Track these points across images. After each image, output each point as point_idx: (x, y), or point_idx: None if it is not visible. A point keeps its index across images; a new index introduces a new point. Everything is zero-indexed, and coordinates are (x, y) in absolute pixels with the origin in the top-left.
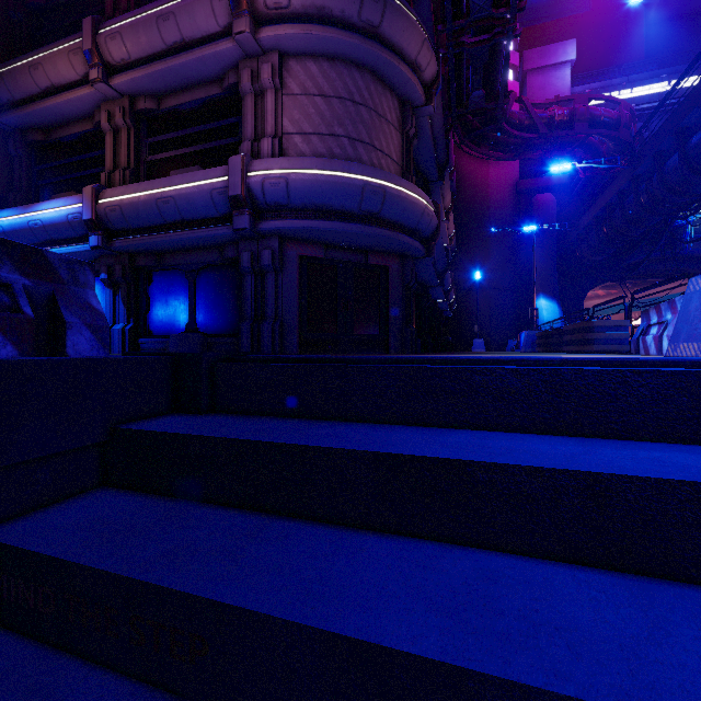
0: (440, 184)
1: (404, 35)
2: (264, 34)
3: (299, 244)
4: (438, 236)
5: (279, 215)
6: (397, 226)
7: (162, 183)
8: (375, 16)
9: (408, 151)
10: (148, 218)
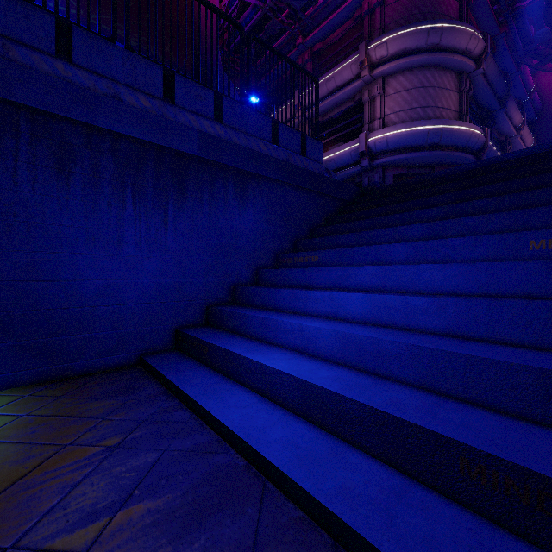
0: (503, 111)
1: (456, 40)
2: (375, 72)
3: (393, 169)
4: (486, 148)
5: (383, 156)
6: (452, 148)
7: (328, 154)
8: (436, 40)
9: (463, 101)
10: None
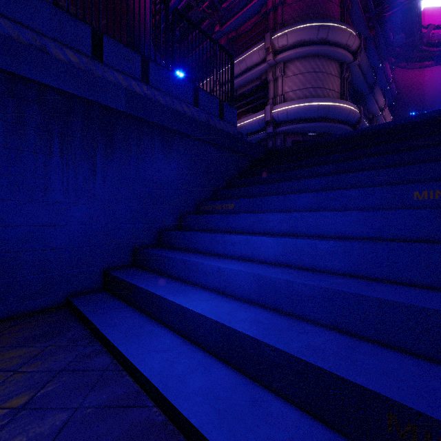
0: (371, 95)
1: (339, 37)
2: (278, 58)
3: (291, 135)
4: (361, 122)
5: (284, 125)
6: (336, 120)
7: (240, 121)
8: (324, 35)
9: (344, 85)
10: None
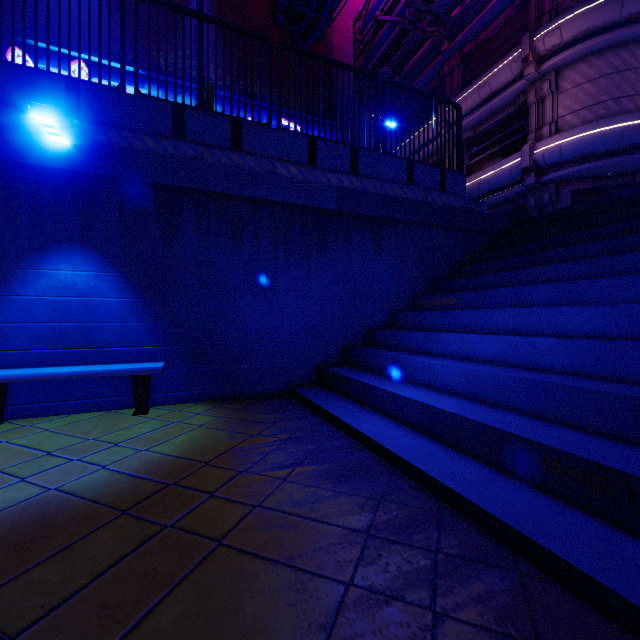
0: None
1: None
2: (544, 67)
3: (570, 184)
4: None
5: (555, 169)
6: None
7: (480, 174)
8: (635, 8)
9: None
10: (472, 195)
